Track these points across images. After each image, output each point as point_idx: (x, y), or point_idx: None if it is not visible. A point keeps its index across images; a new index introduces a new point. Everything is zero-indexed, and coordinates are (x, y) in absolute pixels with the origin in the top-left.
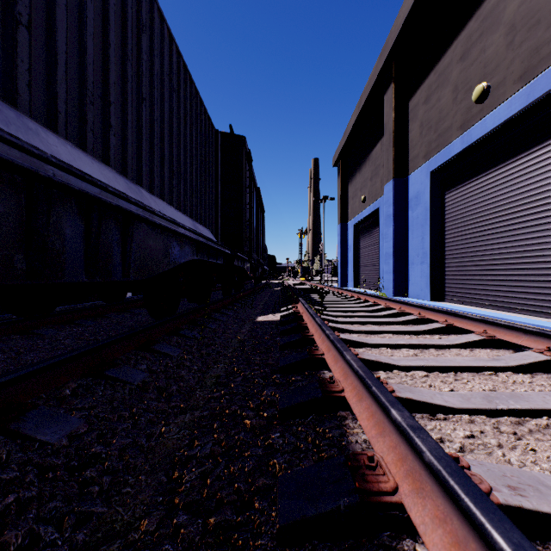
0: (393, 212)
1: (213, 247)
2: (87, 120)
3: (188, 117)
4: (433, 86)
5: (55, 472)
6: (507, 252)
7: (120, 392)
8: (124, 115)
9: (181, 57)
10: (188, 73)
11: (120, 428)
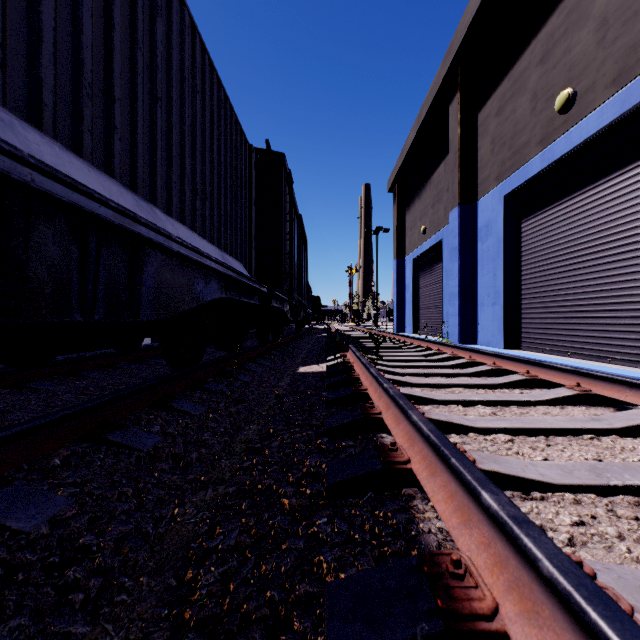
0: (459, 244)
1: (245, 283)
2: (83, 117)
3: (216, 126)
4: (507, 95)
5: (25, 573)
6: (597, 290)
7: (125, 461)
8: (133, 116)
9: (206, 52)
10: (215, 73)
11: (120, 510)
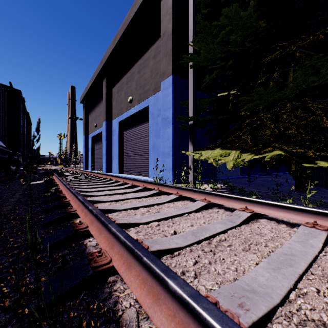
0: (106, 135)
1: (5, 150)
2: None
3: None
4: (119, 88)
5: None
6: (137, 156)
7: None
8: None
9: None
10: None
11: None
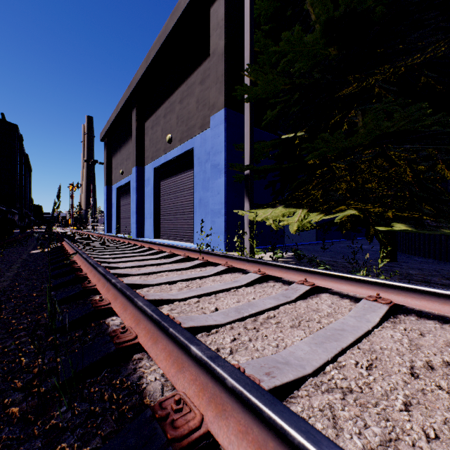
0: (136, 186)
1: None
2: None
3: None
4: (155, 122)
5: None
6: (179, 214)
7: None
8: None
9: None
10: None
11: None
